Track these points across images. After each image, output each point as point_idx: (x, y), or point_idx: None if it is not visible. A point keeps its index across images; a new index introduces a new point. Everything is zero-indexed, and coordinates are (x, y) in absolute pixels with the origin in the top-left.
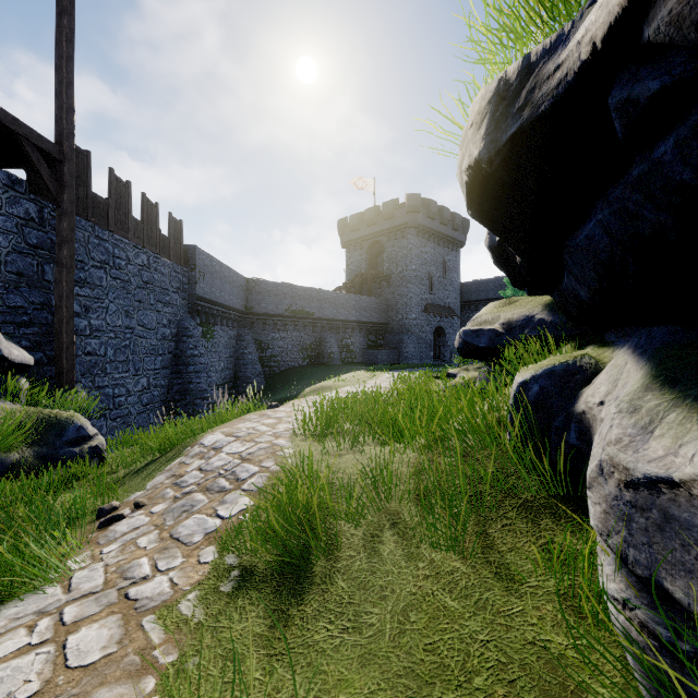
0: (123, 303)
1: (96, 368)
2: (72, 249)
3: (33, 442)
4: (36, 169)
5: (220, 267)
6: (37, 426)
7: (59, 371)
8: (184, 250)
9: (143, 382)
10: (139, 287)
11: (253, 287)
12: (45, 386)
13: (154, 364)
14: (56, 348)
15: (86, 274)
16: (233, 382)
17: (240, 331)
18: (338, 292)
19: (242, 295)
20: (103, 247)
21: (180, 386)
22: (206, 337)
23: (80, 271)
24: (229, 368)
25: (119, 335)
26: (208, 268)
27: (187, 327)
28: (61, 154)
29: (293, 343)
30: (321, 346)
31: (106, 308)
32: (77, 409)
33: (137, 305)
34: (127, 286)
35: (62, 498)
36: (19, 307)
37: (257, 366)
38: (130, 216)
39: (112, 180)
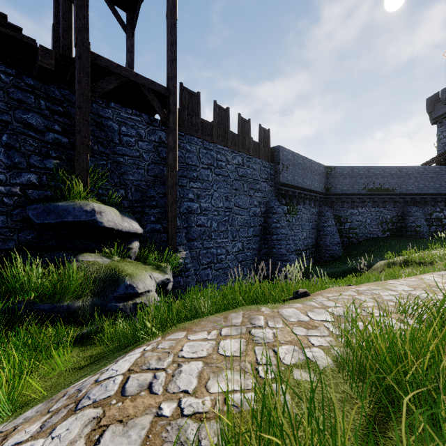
0: (224, 191)
1: (204, 235)
2: (175, 154)
3: (97, 293)
4: (152, 105)
5: (301, 160)
6: (105, 280)
7: (167, 237)
8: (271, 150)
9: (238, 245)
10: (235, 179)
11: (332, 173)
12: (147, 247)
13: (247, 233)
14: (166, 222)
15: (198, 173)
16: (315, 248)
17: (321, 208)
18: (425, 166)
19: (322, 180)
20: (209, 154)
21: (266, 250)
22: (290, 214)
23: (193, 171)
24: (311, 237)
25: (221, 213)
26: (291, 161)
27: (272, 206)
28: (168, 92)
29: (372, 217)
30: (403, 220)
31: (211, 195)
32: (170, 264)
33: (234, 192)
34: (226, 179)
35: (63, 359)
36: (151, 196)
37: (335, 237)
38: (228, 131)
39: (215, 108)
